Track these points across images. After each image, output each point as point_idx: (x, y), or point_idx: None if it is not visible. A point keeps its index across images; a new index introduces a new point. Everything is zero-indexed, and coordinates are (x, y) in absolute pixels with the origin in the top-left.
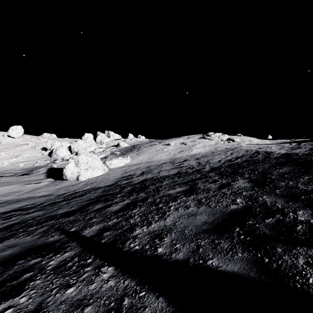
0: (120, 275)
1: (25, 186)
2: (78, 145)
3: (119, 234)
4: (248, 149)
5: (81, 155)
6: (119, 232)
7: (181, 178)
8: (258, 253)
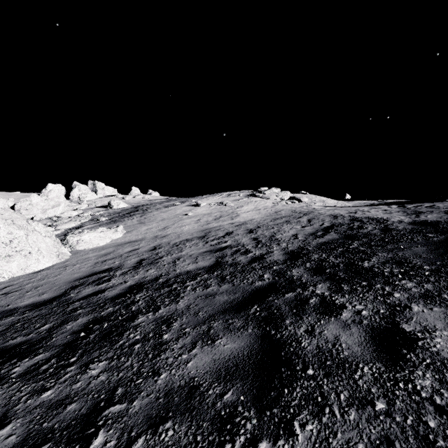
0: None
1: None
2: (31, 204)
3: None
4: (334, 213)
5: None
6: None
7: (225, 283)
8: None
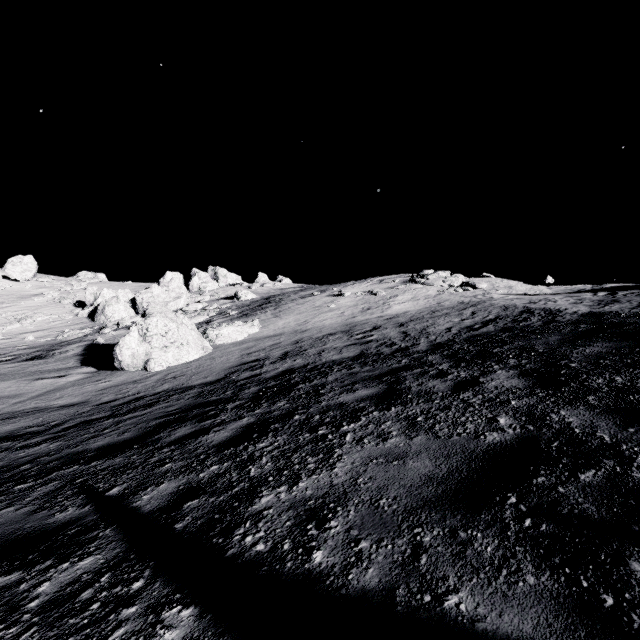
0: (208, 637)
1: (32, 384)
2: (152, 296)
3: (221, 505)
4: (508, 304)
5: (153, 317)
6: (221, 500)
7: (367, 366)
8: (580, 576)
